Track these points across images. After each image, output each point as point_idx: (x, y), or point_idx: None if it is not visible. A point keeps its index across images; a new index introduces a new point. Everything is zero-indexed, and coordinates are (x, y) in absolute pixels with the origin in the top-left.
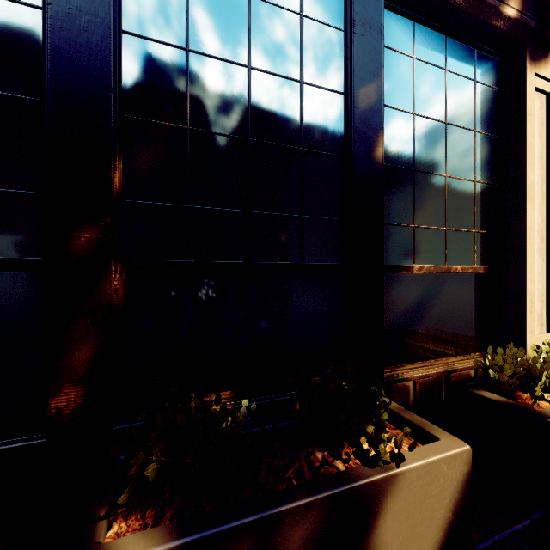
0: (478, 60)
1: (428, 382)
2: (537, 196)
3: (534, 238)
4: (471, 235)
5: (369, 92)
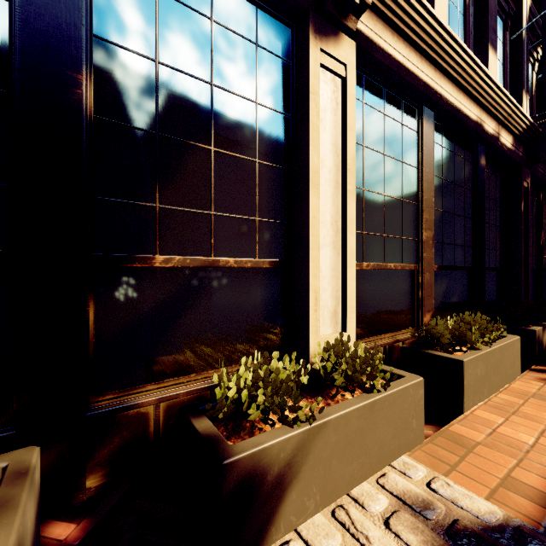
0: (262, 22)
1: (182, 404)
2: (331, 185)
3: (319, 229)
4: (251, 222)
5: (53, 6)
